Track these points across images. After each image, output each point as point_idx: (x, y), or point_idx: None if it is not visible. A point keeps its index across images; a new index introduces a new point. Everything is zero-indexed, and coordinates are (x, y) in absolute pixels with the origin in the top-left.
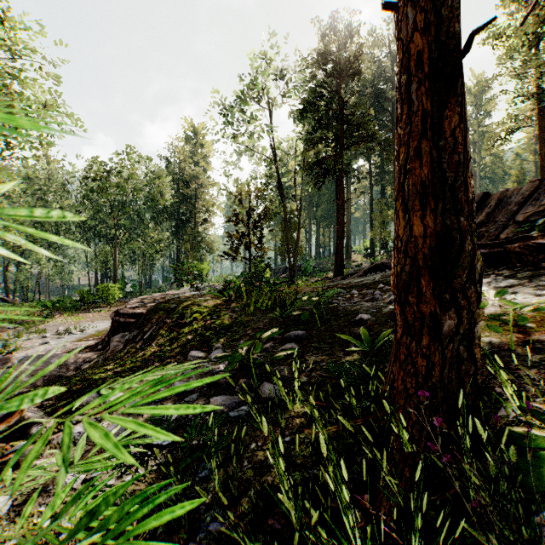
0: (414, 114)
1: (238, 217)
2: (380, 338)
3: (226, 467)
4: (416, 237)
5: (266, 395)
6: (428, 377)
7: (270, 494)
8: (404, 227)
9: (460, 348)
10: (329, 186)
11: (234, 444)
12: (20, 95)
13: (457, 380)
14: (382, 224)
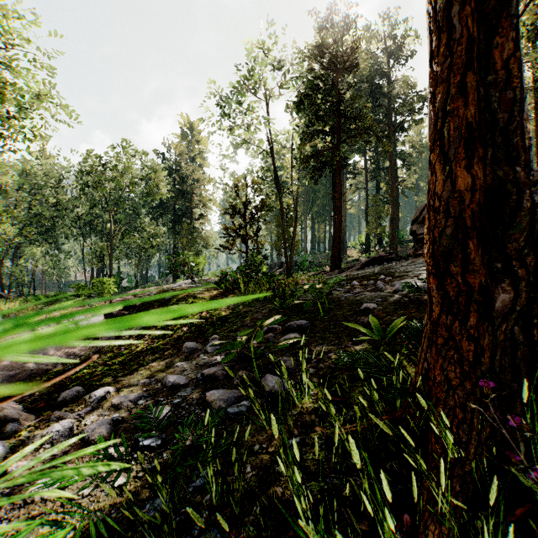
0: (456, 43)
1: (234, 209)
2: (392, 326)
3: (226, 474)
4: (462, 191)
5: (269, 388)
6: (477, 365)
7: (280, 510)
8: (443, 182)
9: (514, 329)
10: (325, 182)
11: (234, 446)
12: (12, 86)
13: (511, 368)
14: (378, 219)
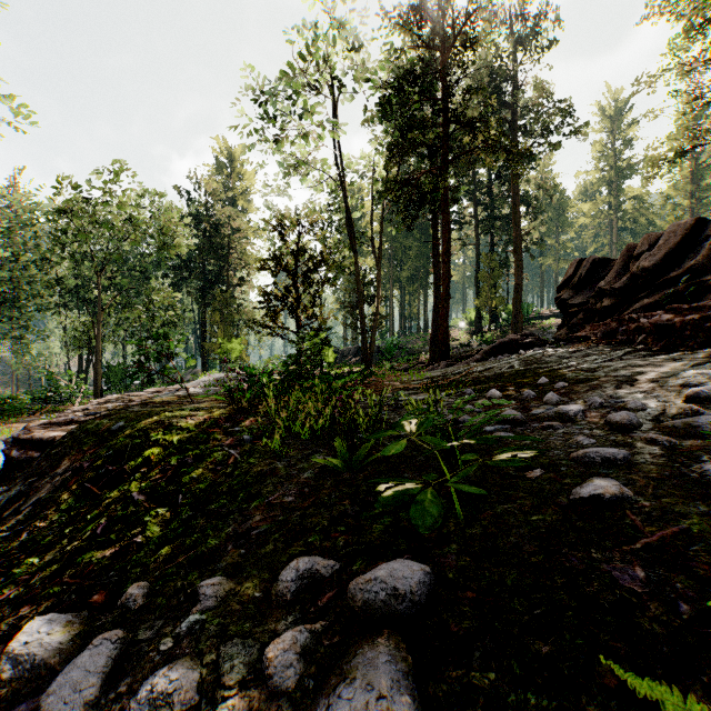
0: None
1: (277, 262)
2: None
3: None
4: None
5: None
6: None
7: None
8: None
9: None
10: (419, 237)
11: None
12: None
13: None
14: (493, 288)
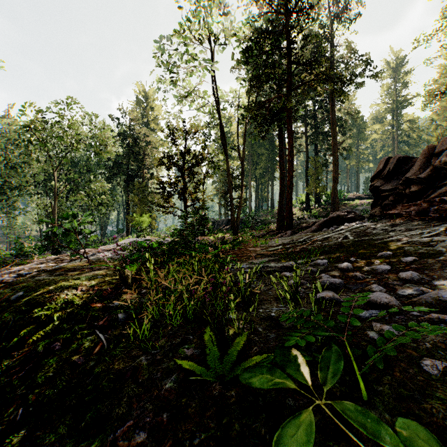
0: None
1: (170, 159)
2: None
3: None
4: None
5: None
6: None
7: None
8: None
9: None
10: (268, 147)
11: None
12: None
13: None
14: (317, 180)
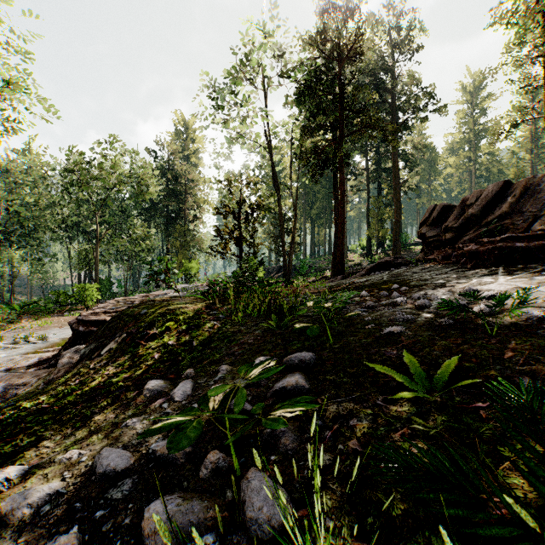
0: None
1: (227, 209)
2: (441, 372)
3: None
4: None
5: (252, 513)
6: None
7: None
8: None
9: None
10: (325, 184)
11: None
12: None
13: None
14: (379, 222)
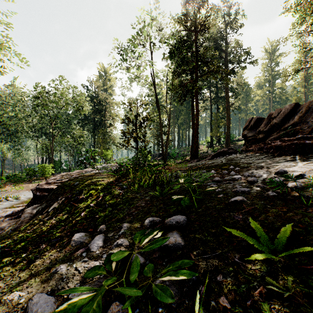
0: None
1: (129, 120)
2: (280, 237)
3: None
4: None
5: None
6: None
7: None
8: None
9: None
10: (186, 105)
11: None
12: None
13: None
14: (218, 127)
